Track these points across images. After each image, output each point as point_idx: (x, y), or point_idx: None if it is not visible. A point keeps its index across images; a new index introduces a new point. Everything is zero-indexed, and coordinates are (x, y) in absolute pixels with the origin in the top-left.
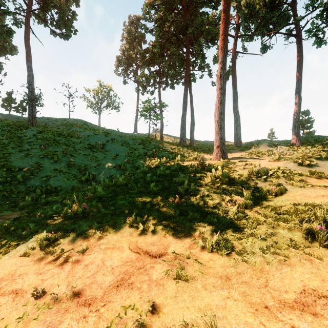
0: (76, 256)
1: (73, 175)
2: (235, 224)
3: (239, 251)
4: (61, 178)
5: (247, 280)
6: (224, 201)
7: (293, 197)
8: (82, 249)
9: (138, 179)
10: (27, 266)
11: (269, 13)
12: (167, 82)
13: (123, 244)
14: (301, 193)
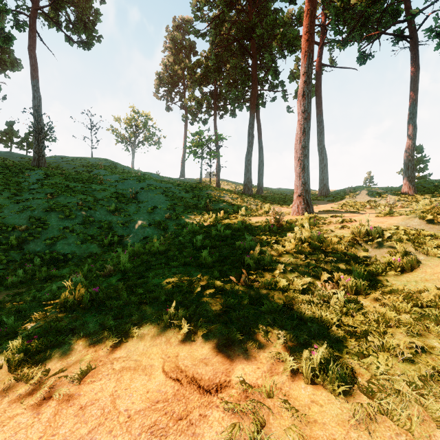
0: (68, 385)
1: (90, 236)
2: (345, 324)
3: (368, 387)
4: (74, 241)
5: None
6: (319, 279)
7: (434, 274)
8: (80, 370)
9: (184, 243)
10: None
11: (371, 6)
12: (226, 107)
13: (154, 361)
14: None
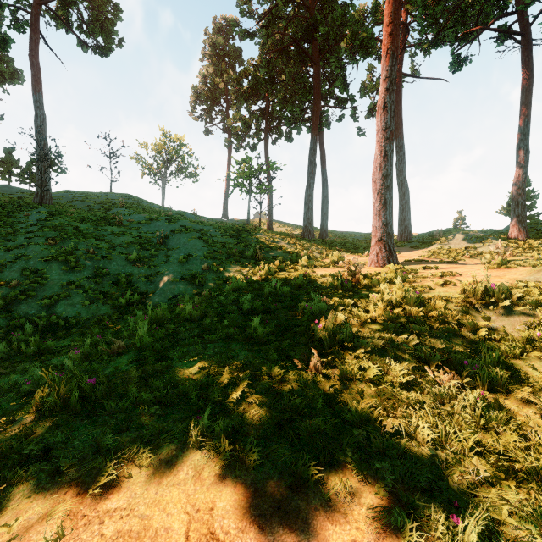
0: None
1: (103, 293)
2: (489, 450)
3: None
4: (80, 301)
5: None
6: (427, 364)
7: None
8: (44, 540)
9: (226, 305)
10: None
11: None
12: (280, 129)
13: (172, 519)
14: None
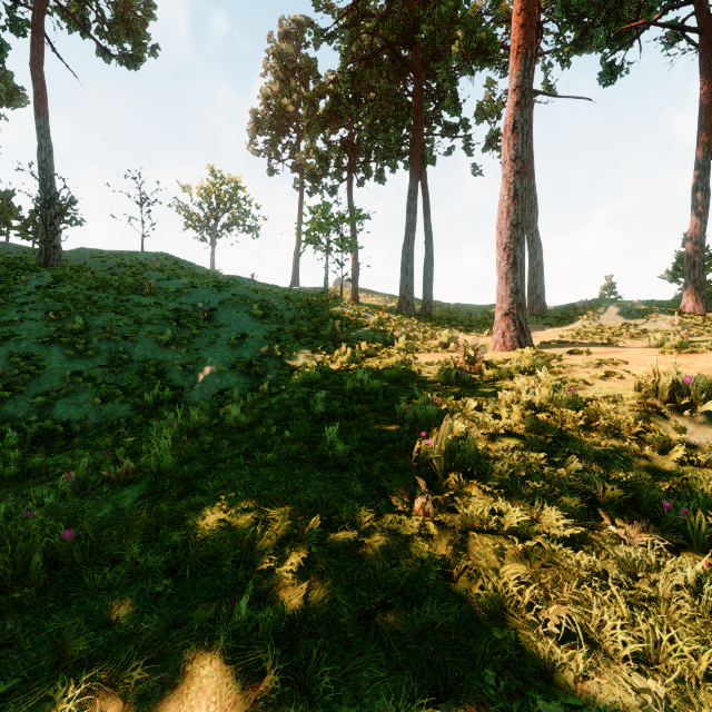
0: None
1: (121, 388)
2: None
3: None
4: (88, 398)
5: None
6: (598, 504)
7: None
8: None
9: (290, 406)
10: None
11: None
12: (369, 167)
13: None
14: None
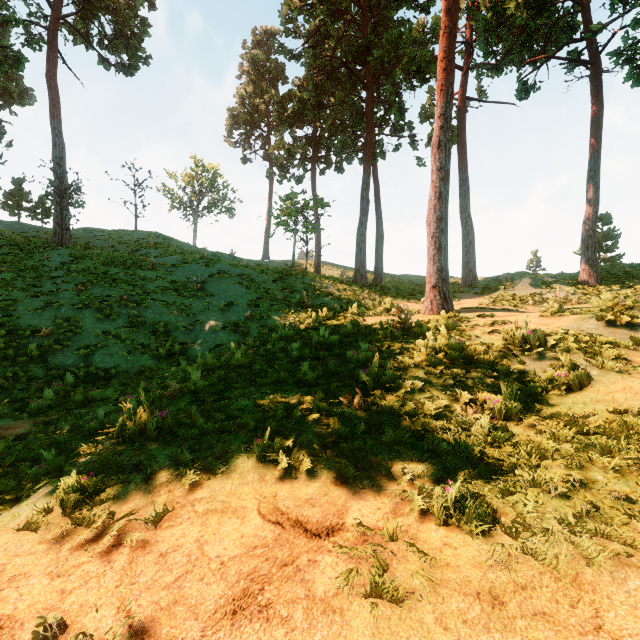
0: (141, 531)
1: (141, 343)
2: (489, 457)
3: (512, 526)
4: (118, 351)
5: (547, 609)
6: (458, 401)
7: (608, 394)
8: (154, 513)
9: (274, 353)
10: (32, 556)
11: (536, 18)
12: (329, 158)
13: (246, 502)
14: (624, 386)
